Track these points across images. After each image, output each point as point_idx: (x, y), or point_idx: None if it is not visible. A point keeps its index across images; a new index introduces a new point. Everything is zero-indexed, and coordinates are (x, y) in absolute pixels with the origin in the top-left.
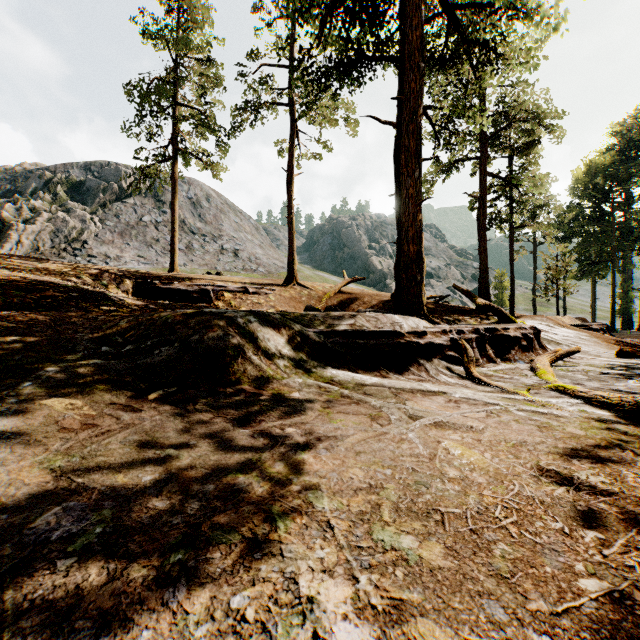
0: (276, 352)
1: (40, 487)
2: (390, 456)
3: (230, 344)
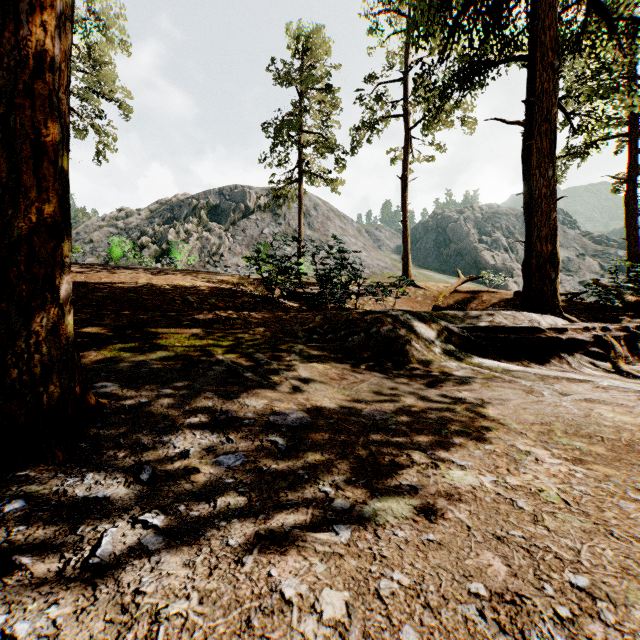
0: (431, 342)
1: (348, 401)
2: (551, 412)
3: (399, 335)
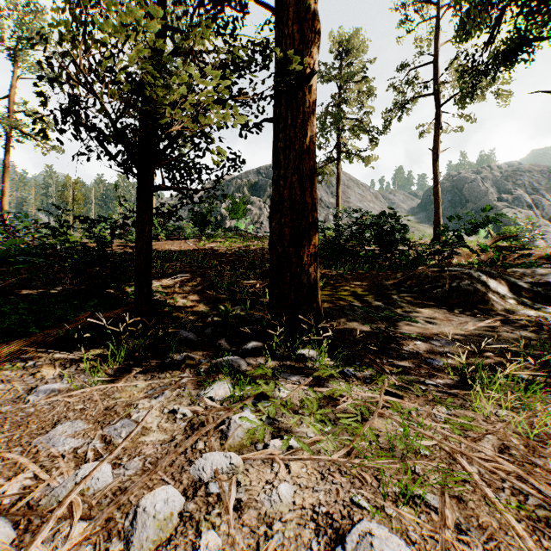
0: (504, 295)
1: (470, 335)
2: None
3: (476, 288)
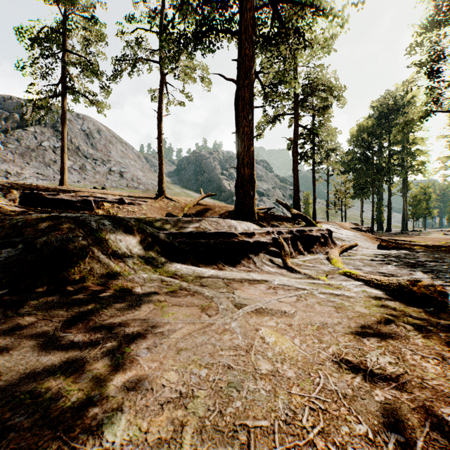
0: (126, 251)
1: None
2: (210, 351)
3: (79, 245)
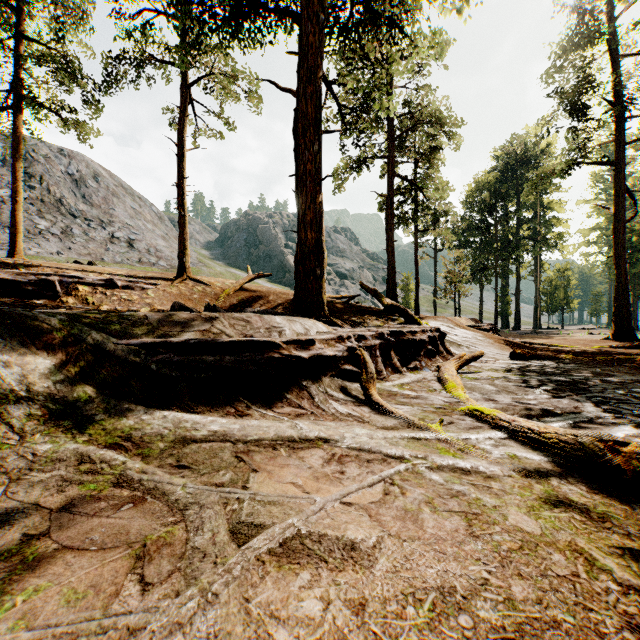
0: (18, 388)
1: None
2: None
3: None
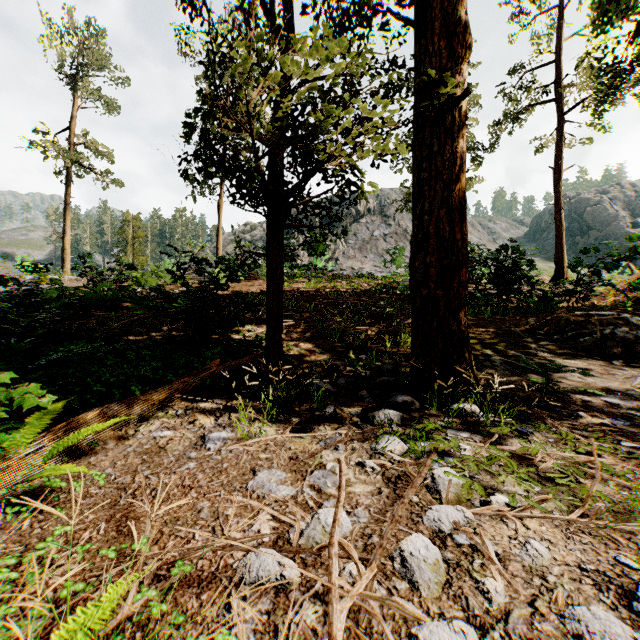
0: None
1: None
2: None
3: (636, 336)
